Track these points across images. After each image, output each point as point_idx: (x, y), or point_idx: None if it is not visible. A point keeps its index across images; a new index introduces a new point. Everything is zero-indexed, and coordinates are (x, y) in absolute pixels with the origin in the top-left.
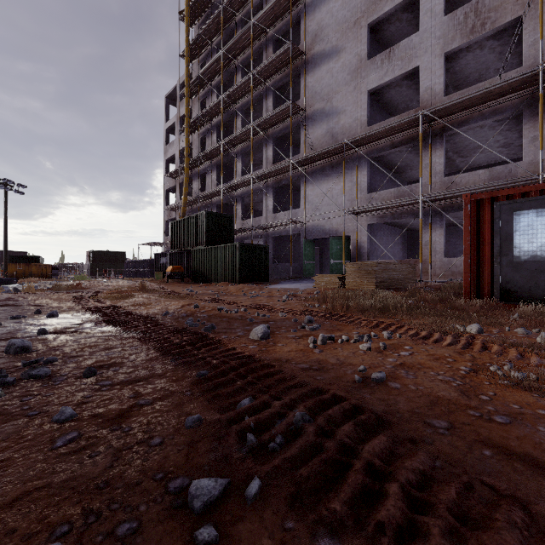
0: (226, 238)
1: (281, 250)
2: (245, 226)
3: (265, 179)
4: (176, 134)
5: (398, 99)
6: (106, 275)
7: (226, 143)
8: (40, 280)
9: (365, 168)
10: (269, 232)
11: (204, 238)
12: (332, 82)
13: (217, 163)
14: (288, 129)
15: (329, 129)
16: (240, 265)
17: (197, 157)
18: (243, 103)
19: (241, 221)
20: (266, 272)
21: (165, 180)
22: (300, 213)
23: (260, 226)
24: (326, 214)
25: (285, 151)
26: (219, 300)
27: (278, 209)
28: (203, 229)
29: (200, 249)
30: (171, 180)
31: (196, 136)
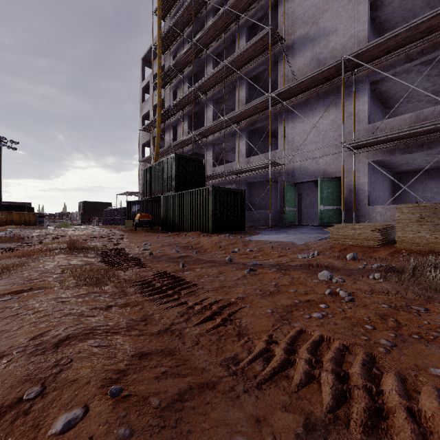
0: (196, 183)
1: (254, 197)
2: (216, 173)
3: (237, 121)
4: (151, 91)
5: (399, 15)
6: (95, 222)
7: (197, 89)
8: (18, 228)
9: (365, 93)
10: (242, 178)
11: (174, 184)
12: (318, 0)
13: (188, 113)
14: (263, 65)
15: (315, 55)
16: (213, 212)
17: (169, 106)
18: (214, 48)
19: (212, 168)
20: (242, 220)
21: (141, 135)
22: (277, 155)
23: (232, 171)
24: (311, 153)
25: (258, 94)
26: (183, 287)
27: (250, 154)
28: (173, 174)
29: (169, 196)
30: (146, 134)
31: (168, 90)
